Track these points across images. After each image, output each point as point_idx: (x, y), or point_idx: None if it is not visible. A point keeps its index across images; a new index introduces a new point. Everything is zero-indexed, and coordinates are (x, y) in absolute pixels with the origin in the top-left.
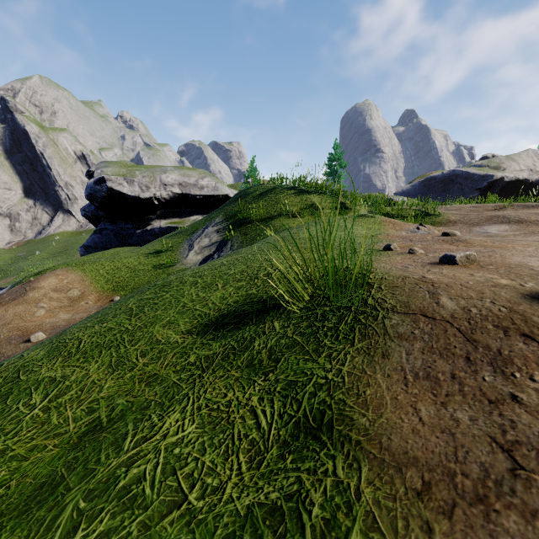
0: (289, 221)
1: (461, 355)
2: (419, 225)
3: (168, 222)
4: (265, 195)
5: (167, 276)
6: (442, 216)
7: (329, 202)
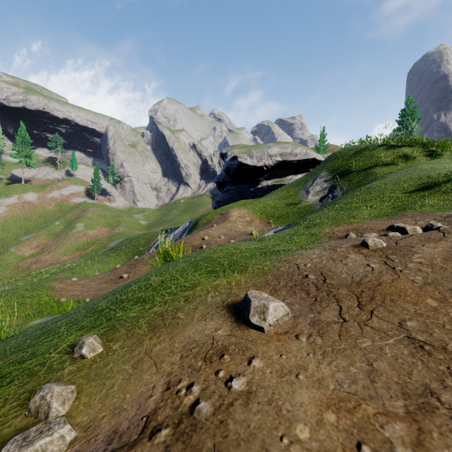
0: (386, 168)
1: None
2: None
3: (273, 181)
4: (360, 153)
5: (298, 209)
6: None
7: (420, 151)
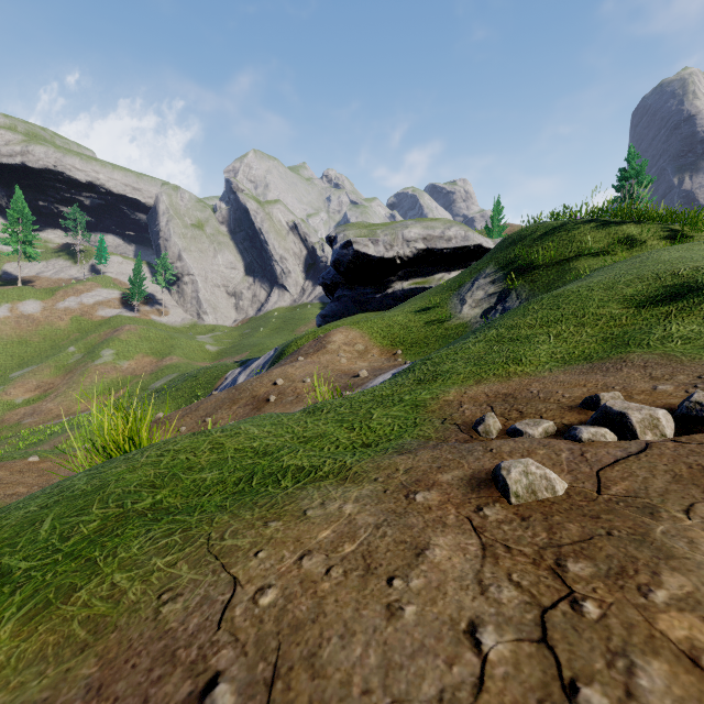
0: (596, 261)
1: None
2: None
3: (411, 283)
4: (551, 235)
5: (444, 331)
6: None
7: (654, 231)
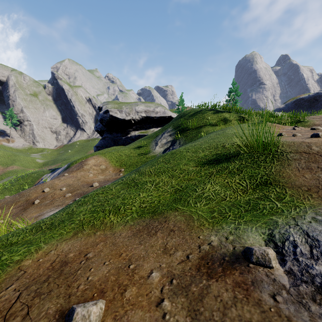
0: (211, 128)
1: (321, 162)
2: (295, 126)
3: (139, 132)
4: (196, 115)
5: (146, 159)
6: (309, 122)
7: (235, 117)
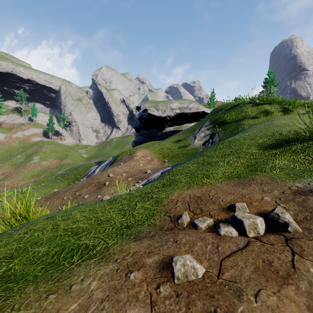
0: (252, 121)
1: None
2: None
3: (174, 128)
4: (233, 108)
5: (186, 151)
6: None
7: (277, 108)
